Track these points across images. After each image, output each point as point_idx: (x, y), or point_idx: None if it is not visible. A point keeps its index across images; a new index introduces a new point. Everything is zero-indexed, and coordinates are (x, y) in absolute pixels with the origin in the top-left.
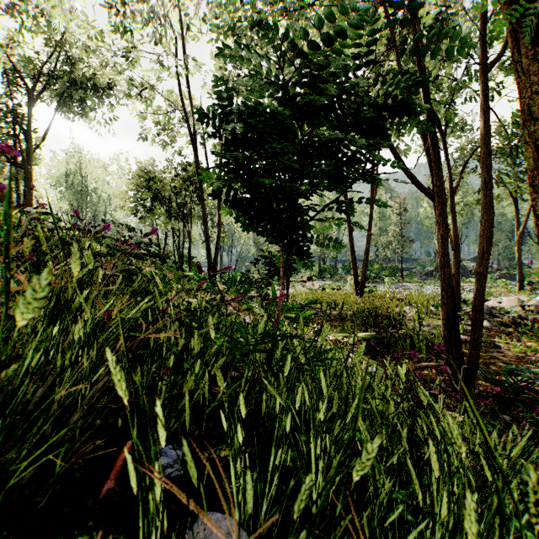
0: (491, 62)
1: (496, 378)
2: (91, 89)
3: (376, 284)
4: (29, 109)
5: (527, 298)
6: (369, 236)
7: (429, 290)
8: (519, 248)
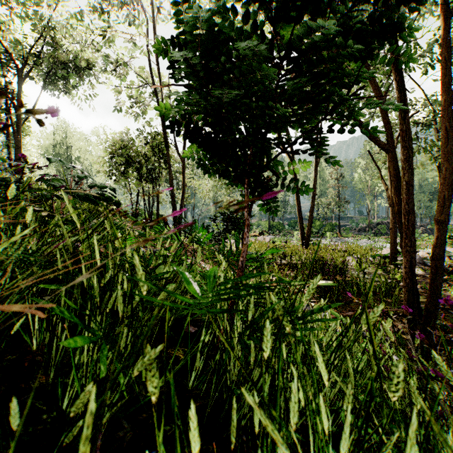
0: (452, 9)
1: (443, 323)
2: (73, 70)
3: (318, 238)
4: (18, 86)
5: (452, 250)
6: (314, 195)
7: (363, 243)
8: None
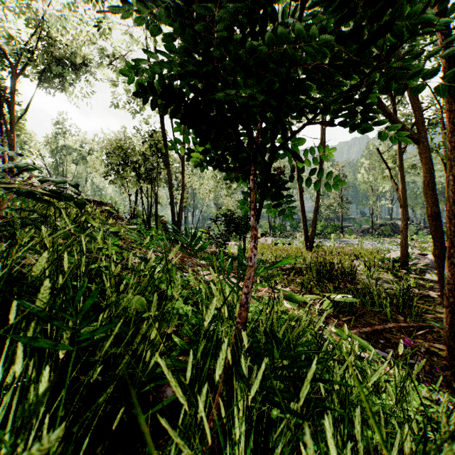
0: None
1: None
2: (69, 67)
3: (321, 239)
4: (12, 82)
5: None
6: (318, 196)
7: (368, 245)
8: None
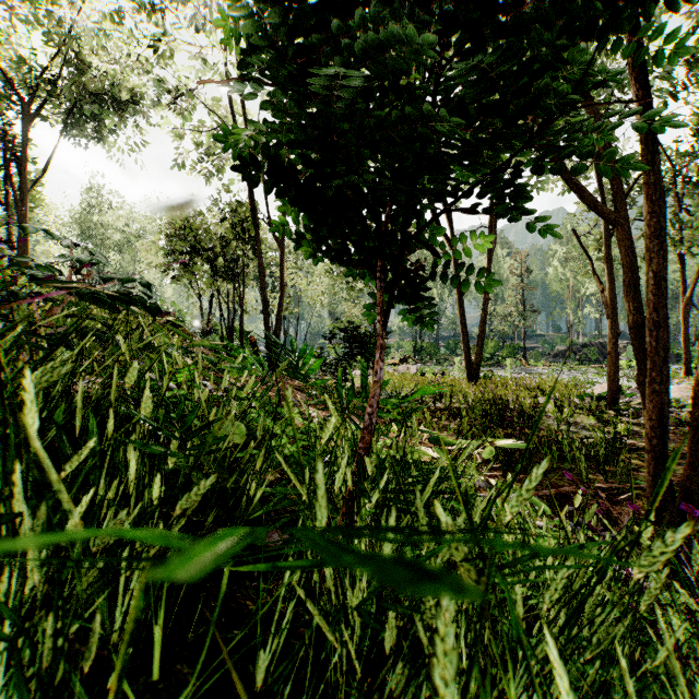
0: None
1: None
2: (109, 105)
3: (492, 367)
4: (23, 129)
5: None
6: (486, 301)
7: (563, 375)
8: (685, 320)
